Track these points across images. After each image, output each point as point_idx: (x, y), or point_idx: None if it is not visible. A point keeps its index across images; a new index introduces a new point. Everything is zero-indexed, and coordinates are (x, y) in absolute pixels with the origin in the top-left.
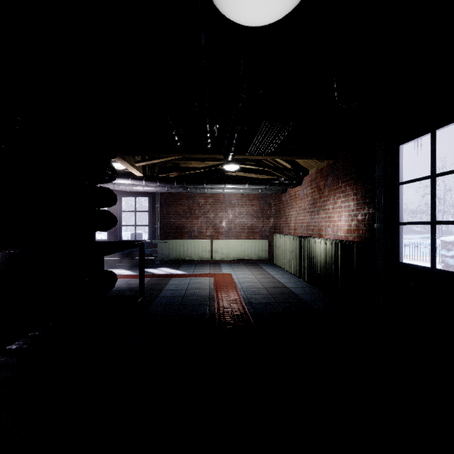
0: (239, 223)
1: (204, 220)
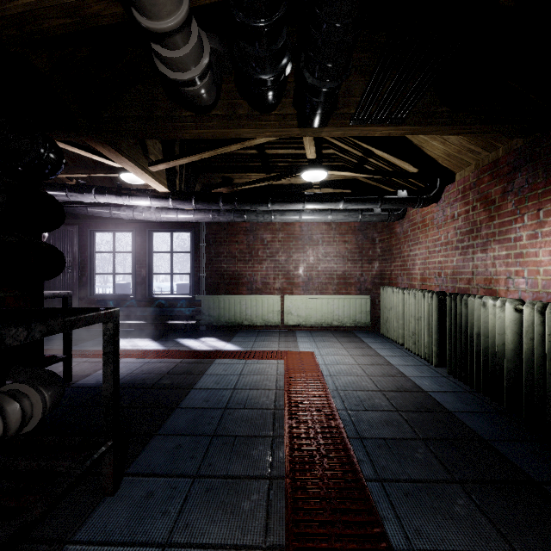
0: (324, 270)
1: (271, 266)
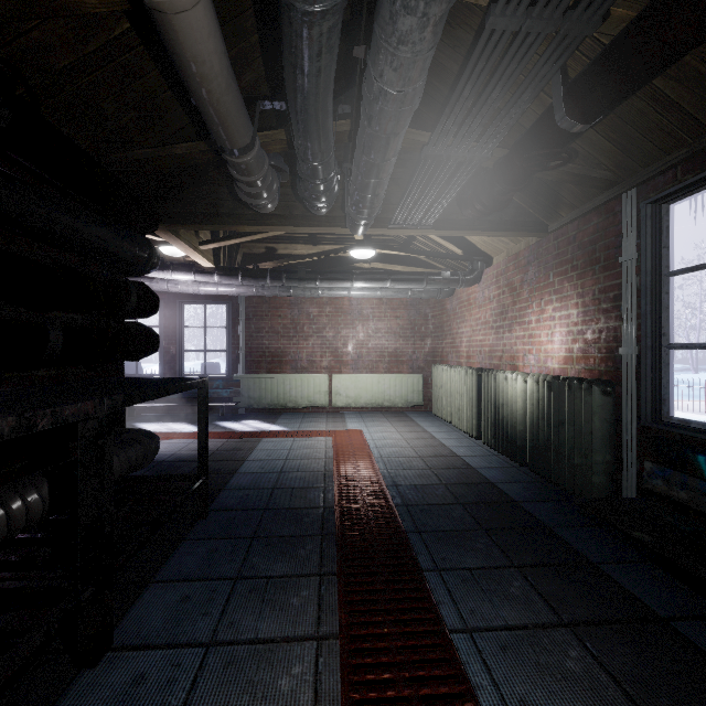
0: (375, 347)
1: (318, 343)
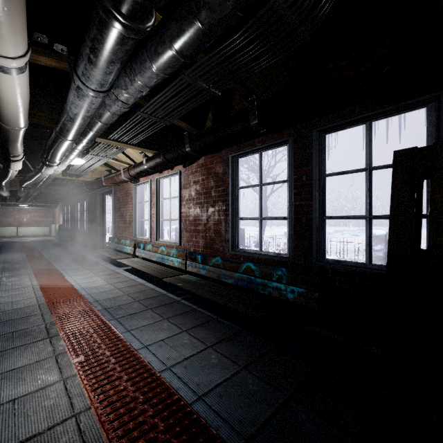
0: (34, 220)
1: (13, 218)
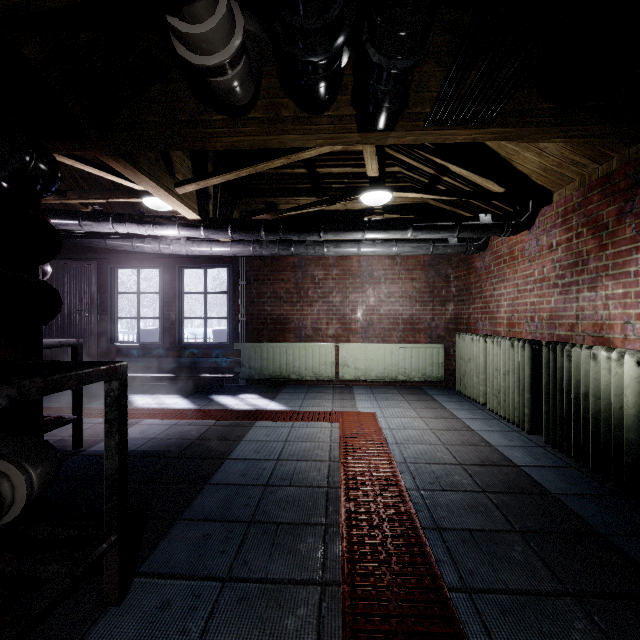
0: (387, 313)
1: (324, 308)
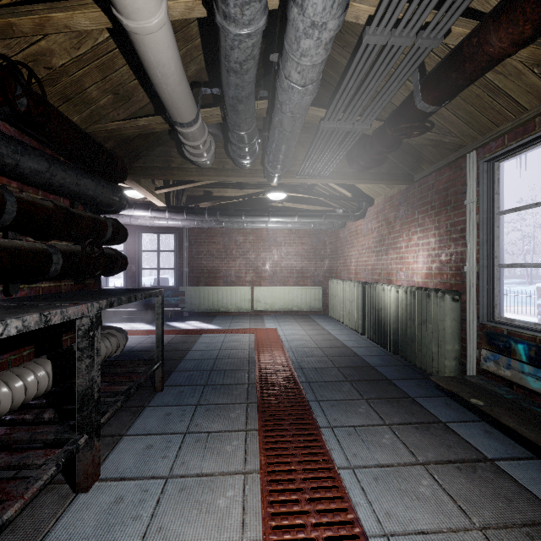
0: (286, 266)
1: (243, 263)
